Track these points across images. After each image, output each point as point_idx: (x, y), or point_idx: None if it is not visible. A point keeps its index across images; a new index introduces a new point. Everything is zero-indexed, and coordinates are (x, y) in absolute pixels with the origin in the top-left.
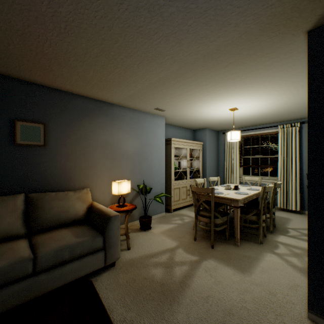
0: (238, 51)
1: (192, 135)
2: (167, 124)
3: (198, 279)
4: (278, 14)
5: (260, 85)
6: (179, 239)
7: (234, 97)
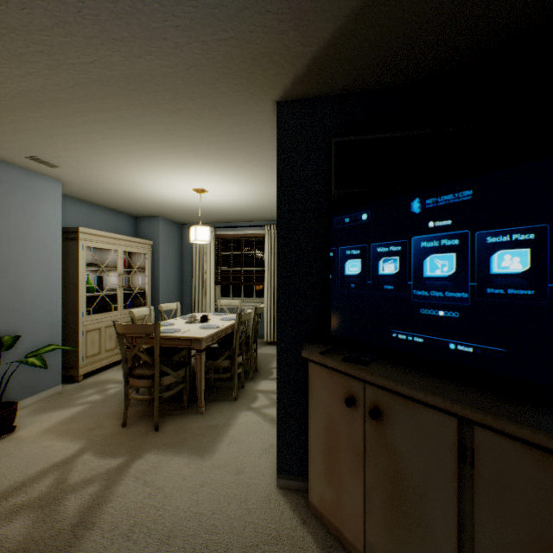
0: (190, 94)
1: (132, 226)
2: (71, 198)
3: (118, 501)
4: (237, 60)
5: (233, 161)
6: (89, 433)
7: (198, 171)
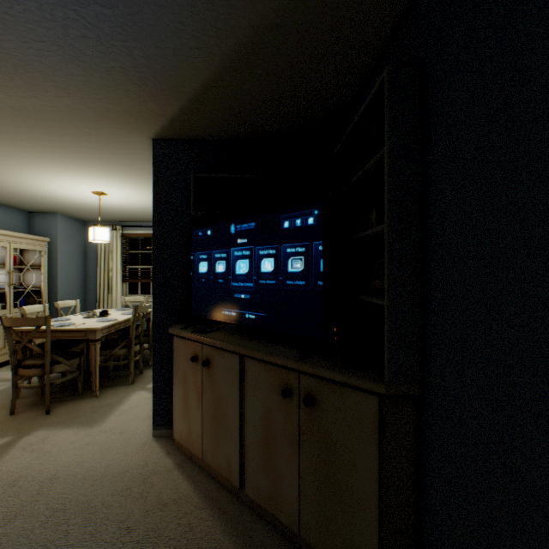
0: (76, 125)
1: (25, 221)
2: None
3: (4, 465)
4: (112, 111)
5: (127, 173)
6: None
7: (94, 178)
